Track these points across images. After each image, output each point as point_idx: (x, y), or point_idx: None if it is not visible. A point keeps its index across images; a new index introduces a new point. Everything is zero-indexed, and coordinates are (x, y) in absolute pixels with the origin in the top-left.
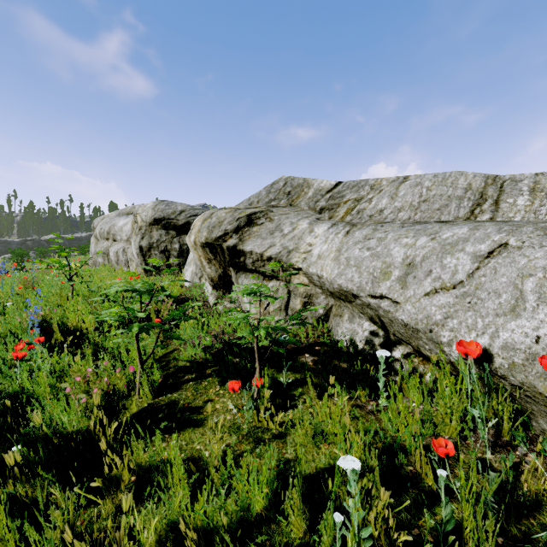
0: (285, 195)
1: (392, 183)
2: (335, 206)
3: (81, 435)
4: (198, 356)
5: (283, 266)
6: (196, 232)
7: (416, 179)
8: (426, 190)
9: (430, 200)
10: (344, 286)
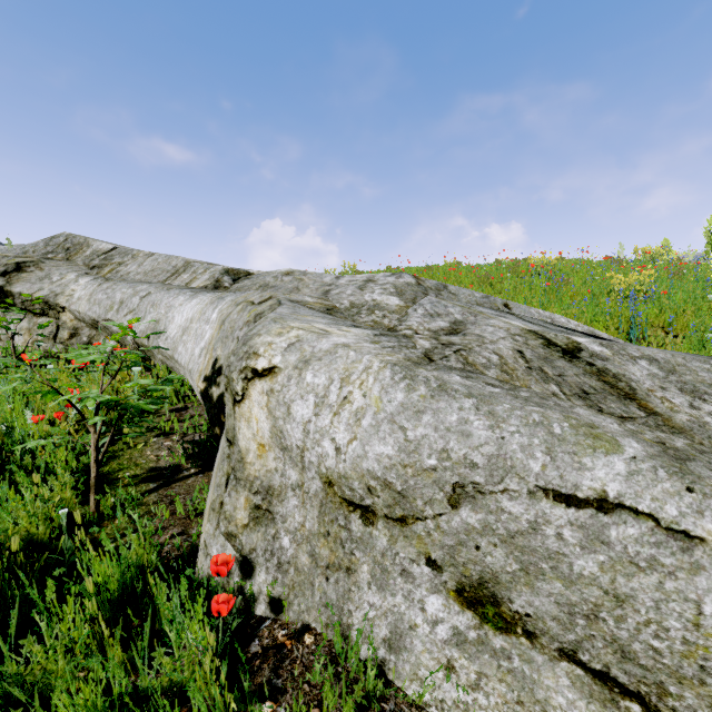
0: (65, 250)
1: (145, 256)
2: (104, 266)
3: None
4: None
5: (51, 305)
6: None
7: (157, 256)
8: (157, 264)
9: (155, 270)
10: (92, 316)
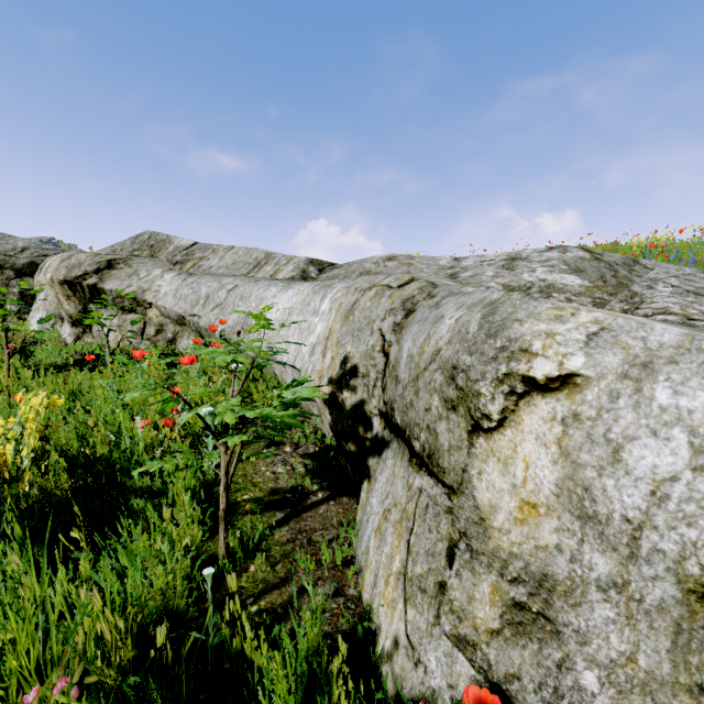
0: (149, 247)
1: (225, 250)
2: (186, 261)
3: None
4: (59, 363)
5: (139, 302)
6: (53, 271)
7: (237, 250)
8: (238, 257)
9: (237, 263)
10: (178, 312)
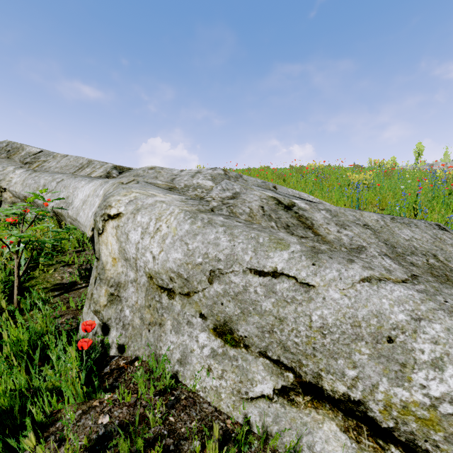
0: (6, 151)
1: (62, 156)
2: (34, 162)
3: None
4: None
5: None
6: None
7: (70, 157)
8: (69, 162)
9: (68, 166)
10: (24, 194)
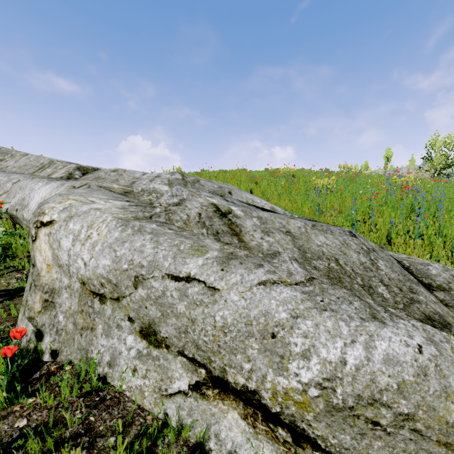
0: None
1: (21, 155)
2: None
3: None
4: None
5: None
6: None
7: (30, 156)
8: (29, 161)
9: (27, 165)
10: None
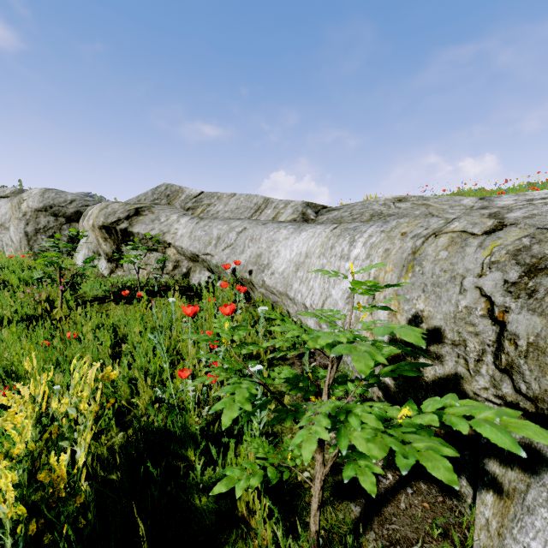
0: (166, 196)
1: (228, 196)
2: (196, 207)
3: (33, 317)
4: (100, 295)
5: (160, 242)
6: (94, 218)
7: (239, 196)
8: (240, 202)
9: (240, 208)
10: (193, 251)
